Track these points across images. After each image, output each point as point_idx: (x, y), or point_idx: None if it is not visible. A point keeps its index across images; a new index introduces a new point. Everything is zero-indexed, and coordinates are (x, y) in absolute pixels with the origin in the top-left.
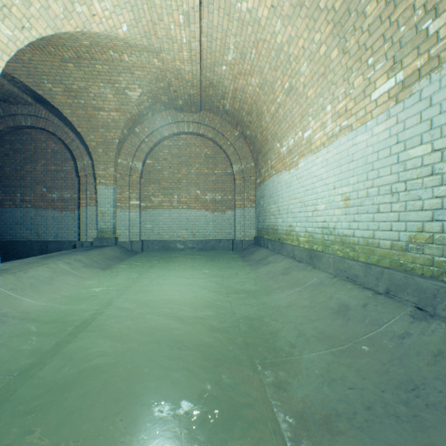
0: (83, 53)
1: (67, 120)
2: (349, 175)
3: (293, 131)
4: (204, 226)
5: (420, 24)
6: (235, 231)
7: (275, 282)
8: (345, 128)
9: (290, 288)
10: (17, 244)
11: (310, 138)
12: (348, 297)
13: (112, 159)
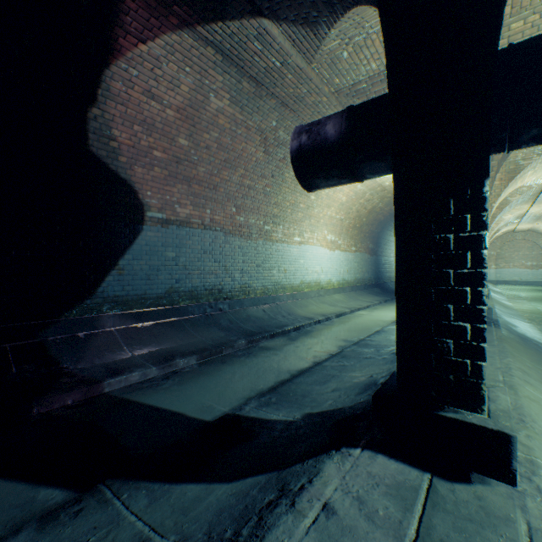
0: None
1: None
2: None
3: None
4: (526, 275)
5: None
6: None
7: None
8: None
9: None
10: None
11: None
12: None
13: None
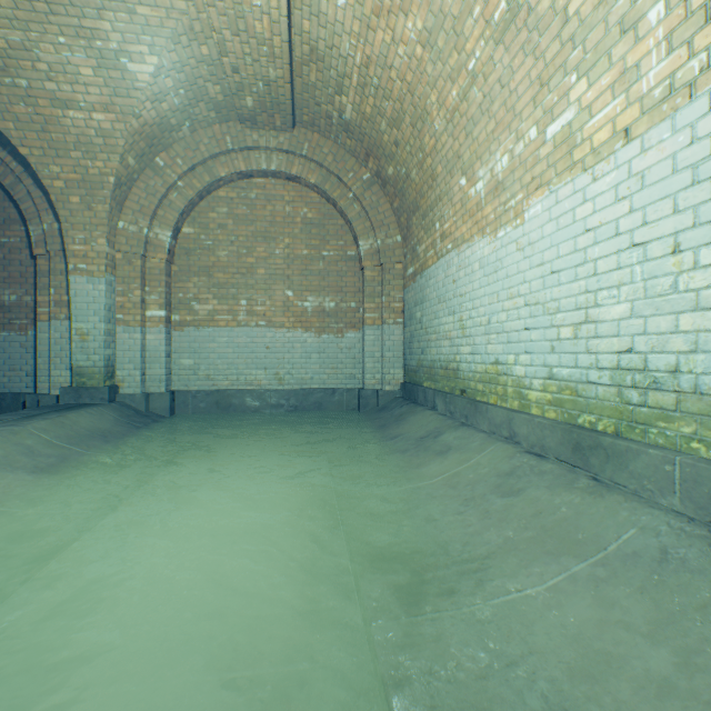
0: None
1: (5, 134)
2: None
3: (508, 133)
4: (301, 361)
5: None
6: (364, 371)
7: (487, 521)
8: None
9: (548, 556)
10: None
11: (570, 132)
12: None
13: (102, 219)
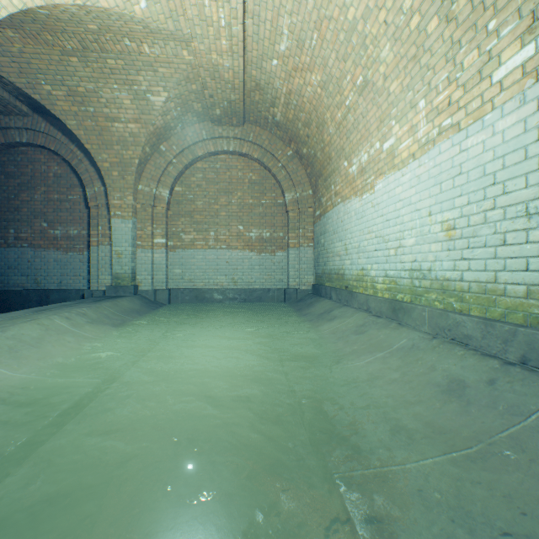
0: (90, 42)
1: (74, 135)
2: (454, 194)
3: (367, 142)
4: (248, 270)
5: None
6: (288, 277)
7: (346, 344)
8: (448, 129)
9: (368, 352)
10: (10, 293)
11: (392, 149)
12: (462, 369)
13: (130, 184)
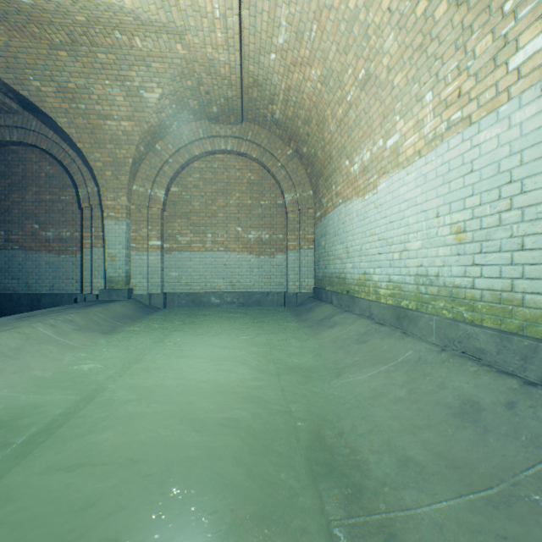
0: (79, 35)
1: (66, 133)
2: (465, 194)
3: (369, 140)
4: (247, 274)
5: None
6: (288, 280)
7: (347, 355)
8: (457, 123)
9: (371, 365)
10: (0, 297)
11: (397, 146)
12: (475, 388)
13: (124, 185)
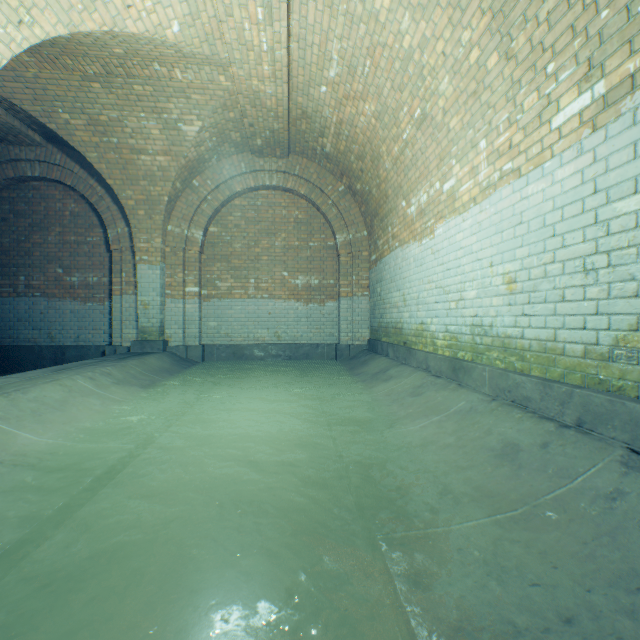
0: (115, 67)
1: (93, 168)
2: (515, 245)
3: (426, 182)
4: (294, 323)
5: (635, 4)
6: (340, 330)
7: (401, 407)
8: (508, 174)
9: (424, 416)
10: (20, 350)
11: (453, 191)
12: (517, 432)
13: (159, 225)
